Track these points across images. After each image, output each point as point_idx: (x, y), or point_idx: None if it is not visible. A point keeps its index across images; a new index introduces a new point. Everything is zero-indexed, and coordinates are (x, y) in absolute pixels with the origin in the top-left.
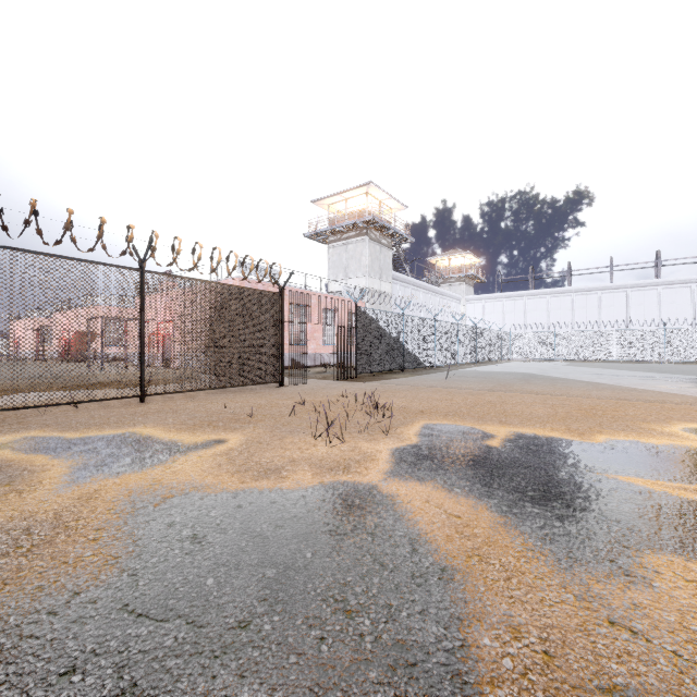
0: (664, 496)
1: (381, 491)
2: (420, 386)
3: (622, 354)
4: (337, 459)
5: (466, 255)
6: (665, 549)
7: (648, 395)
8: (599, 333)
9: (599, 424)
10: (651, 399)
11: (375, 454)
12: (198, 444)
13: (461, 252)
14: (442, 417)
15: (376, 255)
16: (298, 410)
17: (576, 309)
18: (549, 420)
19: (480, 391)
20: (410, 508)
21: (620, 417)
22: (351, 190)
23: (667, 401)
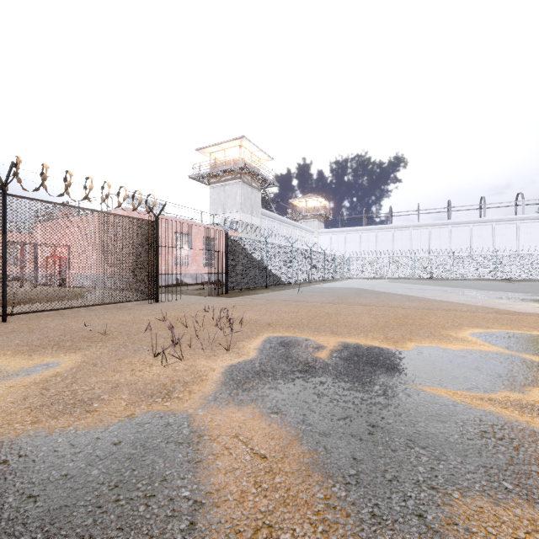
0: (465, 408)
1: (192, 424)
2: (276, 300)
3: (426, 273)
4: (165, 381)
5: (318, 198)
6: (473, 487)
7: (444, 305)
8: (411, 258)
9: (410, 331)
10: (447, 308)
11: (207, 373)
12: (23, 370)
13: (314, 196)
14: (285, 329)
15: (248, 195)
16: (158, 325)
17: (395, 241)
18: (371, 330)
19: (322, 304)
20: (214, 447)
21: (425, 325)
22: (227, 142)
23: (457, 309)
